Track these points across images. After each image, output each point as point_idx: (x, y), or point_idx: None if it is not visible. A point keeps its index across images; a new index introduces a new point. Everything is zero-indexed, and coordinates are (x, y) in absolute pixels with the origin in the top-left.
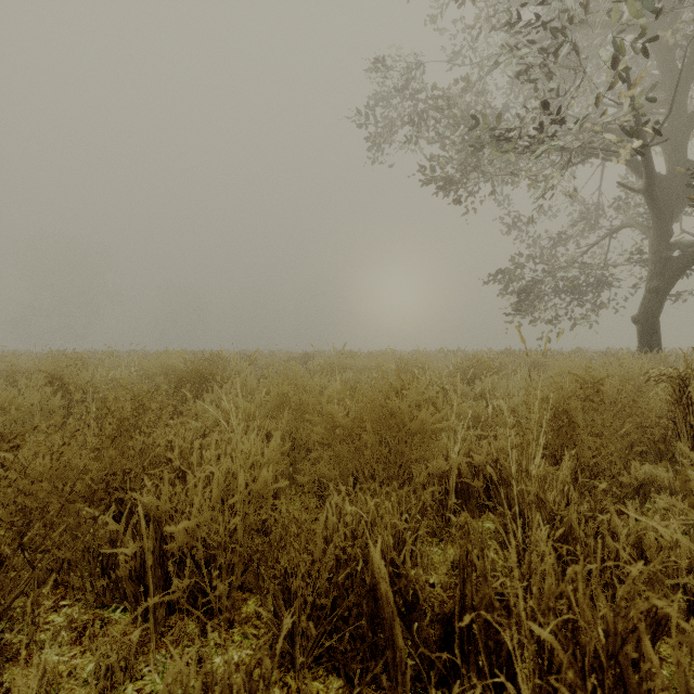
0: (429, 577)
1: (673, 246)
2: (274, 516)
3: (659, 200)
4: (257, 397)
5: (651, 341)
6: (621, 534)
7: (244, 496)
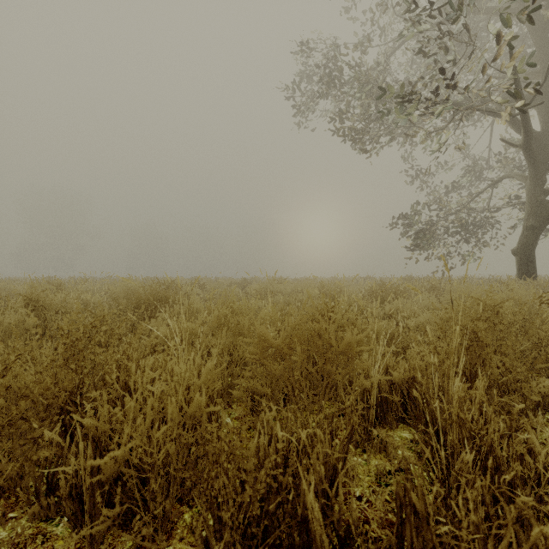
0: (355, 489)
1: (546, 191)
2: (204, 447)
3: (535, 153)
4: (199, 318)
5: (528, 269)
6: (541, 453)
7: (179, 418)
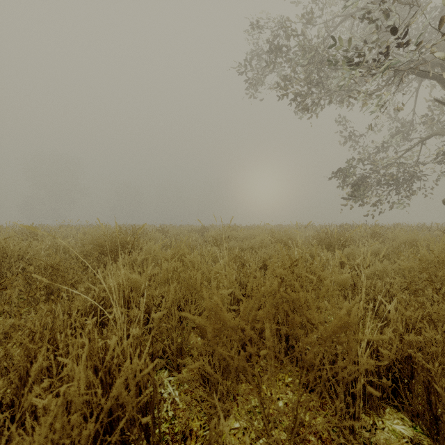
0: None
1: None
2: None
3: None
4: (146, 271)
5: None
6: None
7: None
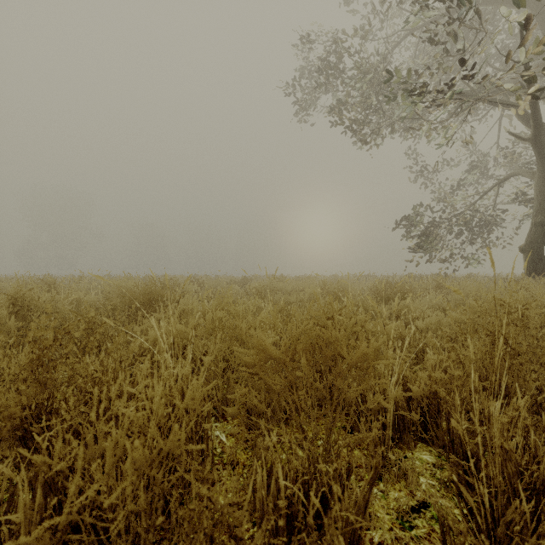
0: (373, 534)
1: None
2: (177, 514)
3: None
4: (191, 321)
5: (536, 267)
6: None
7: (152, 456)
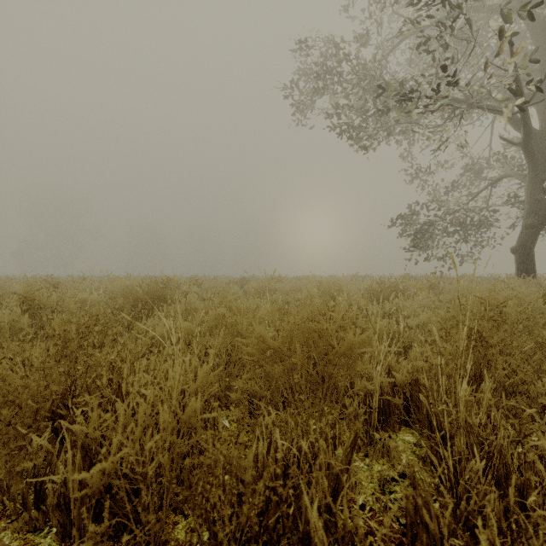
0: (358, 497)
1: (545, 190)
2: (198, 458)
3: (535, 151)
4: (196, 317)
5: (527, 268)
6: None
7: (173, 424)
